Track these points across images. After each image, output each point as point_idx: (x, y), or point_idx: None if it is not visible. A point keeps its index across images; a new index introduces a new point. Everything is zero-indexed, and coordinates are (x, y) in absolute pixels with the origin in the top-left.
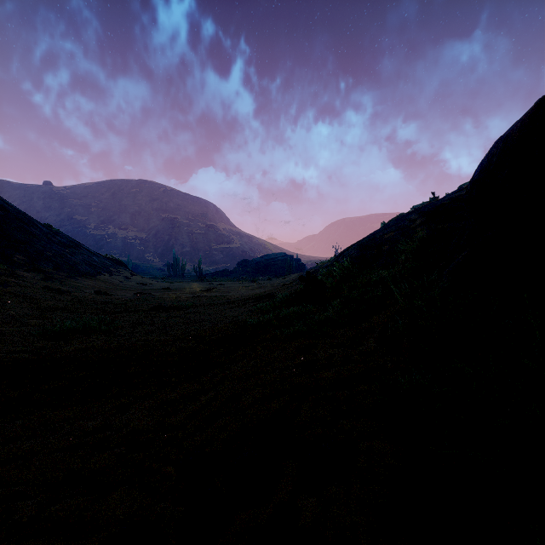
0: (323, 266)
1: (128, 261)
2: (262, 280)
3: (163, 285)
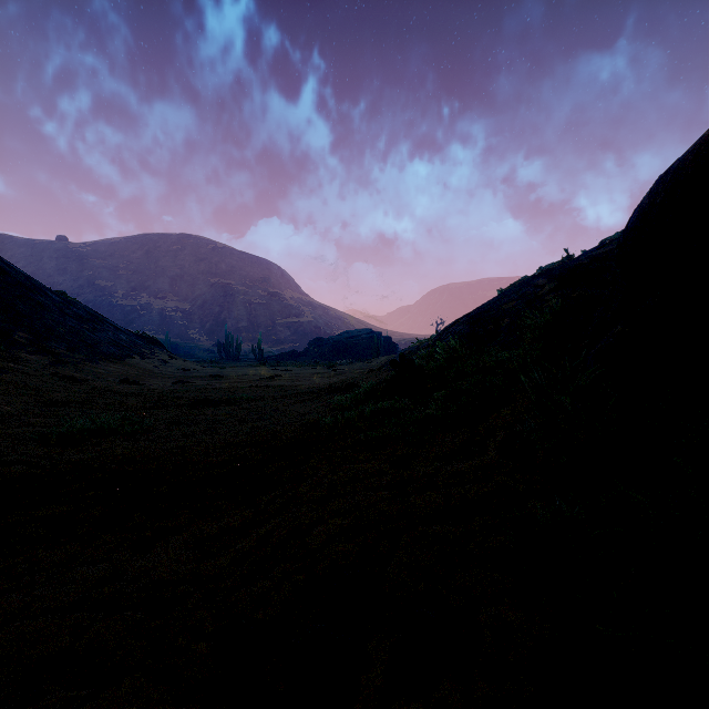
0: (421, 347)
1: (166, 339)
2: (341, 365)
3: (212, 371)
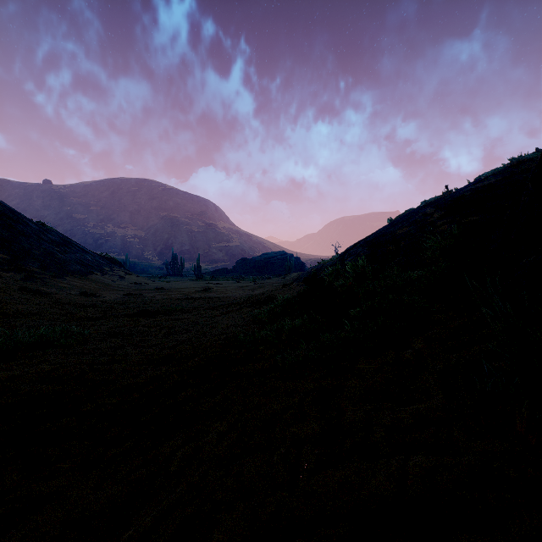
0: (325, 265)
1: (126, 259)
2: (261, 279)
3: (159, 285)
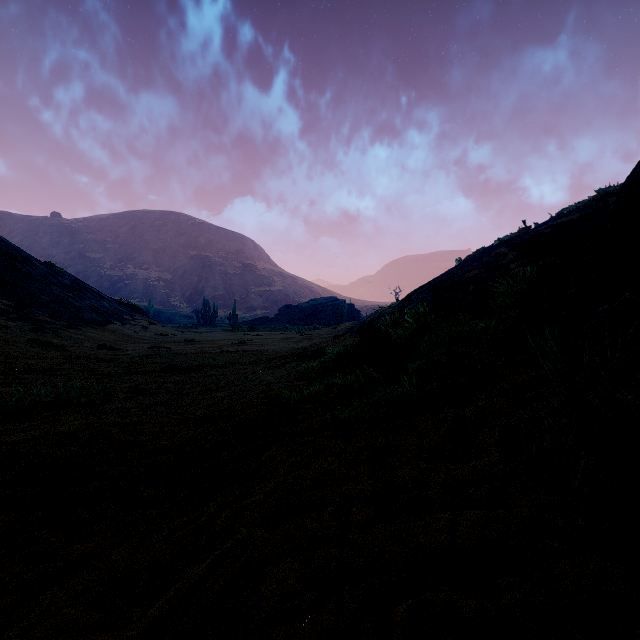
0: (383, 314)
1: (149, 306)
2: (309, 330)
3: (188, 336)
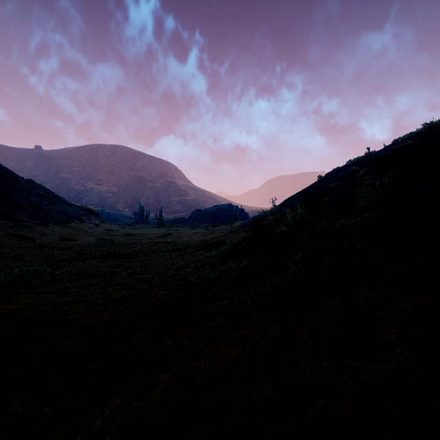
0: (265, 215)
1: (102, 210)
2: (212, 227)
3: (127, 231)
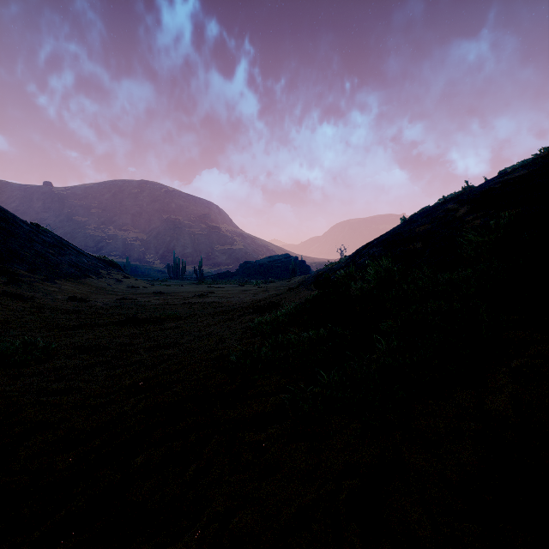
0: (332, 268)
1: (127, 262)
2: (265, 283)
3: (157, 289)
